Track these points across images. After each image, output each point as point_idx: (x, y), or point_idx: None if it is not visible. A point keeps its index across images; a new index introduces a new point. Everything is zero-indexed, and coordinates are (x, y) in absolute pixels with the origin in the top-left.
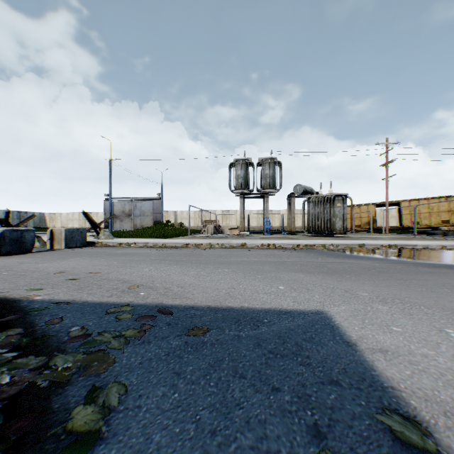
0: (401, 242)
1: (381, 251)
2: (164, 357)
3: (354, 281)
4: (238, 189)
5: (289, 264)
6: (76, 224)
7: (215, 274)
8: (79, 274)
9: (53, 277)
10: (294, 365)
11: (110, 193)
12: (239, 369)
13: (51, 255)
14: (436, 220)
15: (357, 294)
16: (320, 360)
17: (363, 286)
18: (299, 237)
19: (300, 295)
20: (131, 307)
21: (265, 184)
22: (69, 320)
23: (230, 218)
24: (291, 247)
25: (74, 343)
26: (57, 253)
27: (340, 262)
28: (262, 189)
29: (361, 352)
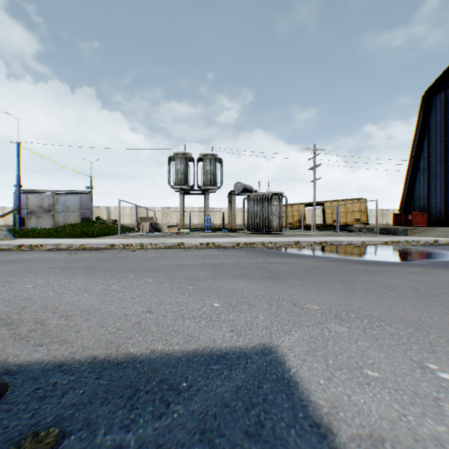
0: (330, 239)
1: (315, 248)
2: None
3: (299, 287)
4: (178, 185)
5: (228, 267)
6: None
7: (131, 288)
8: None
9: None
10: None
11: (18, 183)
12: None
13: None
14: (351, 219)
15: (307, 308)
16: None
17: (311, 295)
18: (239, 235)
19: (240, 317)
20: None
21: (206, 180)
22: None
23: (171, 216)
24: (231, 245)
25: None
26: None
27: (280, 262)
28: (202, 186)
29: None
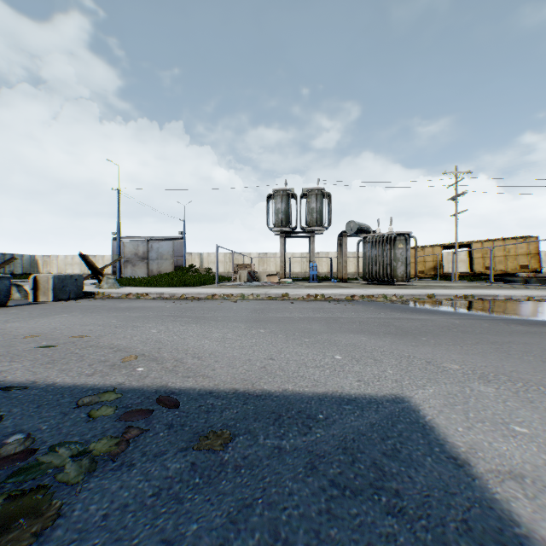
0: (478, 292)
1: (456, 303)
2: (150, 499)
3: (434, 346)
4: (278, 227)
5: (345, 321)
6: (77, 269)
7: (247, 337)
8: (59, 339)
9: (19, 344)
10: (377, 515)
11: (118, 230)
12: (281, 529)
13: (31, 310)
14: (513, 265)
15: (444, 367)
16: (420, 501)
17: (449, 354)
18: (352, 286)
19: (366, 369)
20: (118, 394)
21: (311, 220)
22: (11, 421)
23: (268, 263)
24: (344, 298)
25: (2, 471)
26: (40, 308)
27: (409, 318)
28: (307, 227)
29: (482, 479)
